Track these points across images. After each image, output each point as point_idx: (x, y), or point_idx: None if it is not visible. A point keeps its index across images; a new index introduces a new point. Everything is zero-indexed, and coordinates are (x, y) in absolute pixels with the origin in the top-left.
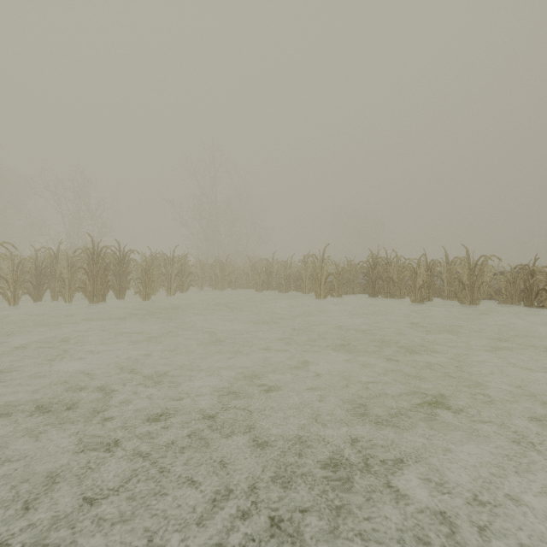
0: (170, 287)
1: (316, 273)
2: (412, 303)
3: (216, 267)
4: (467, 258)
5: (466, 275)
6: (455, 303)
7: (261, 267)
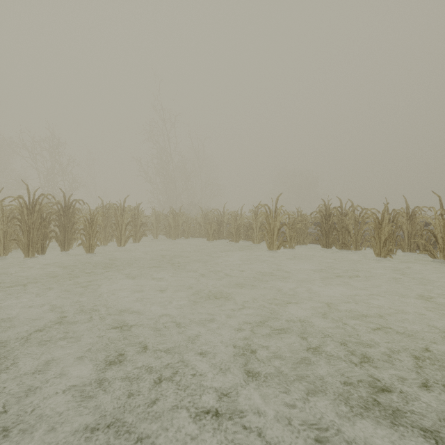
0: (120, 237)
1: (269, 223)
2: (376, 257)
3: (170, 217)
4: (440, 207)
5: (438, 226)
6: (417, 256)
7: (212, 218)
